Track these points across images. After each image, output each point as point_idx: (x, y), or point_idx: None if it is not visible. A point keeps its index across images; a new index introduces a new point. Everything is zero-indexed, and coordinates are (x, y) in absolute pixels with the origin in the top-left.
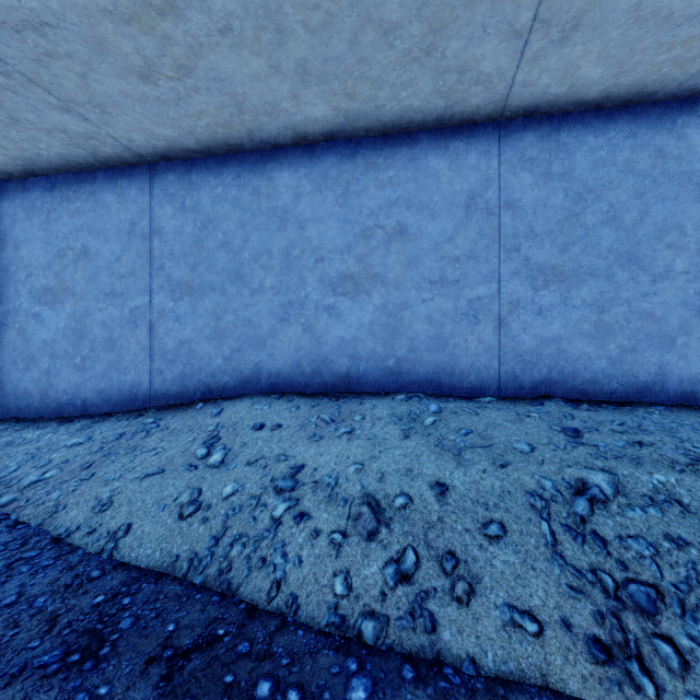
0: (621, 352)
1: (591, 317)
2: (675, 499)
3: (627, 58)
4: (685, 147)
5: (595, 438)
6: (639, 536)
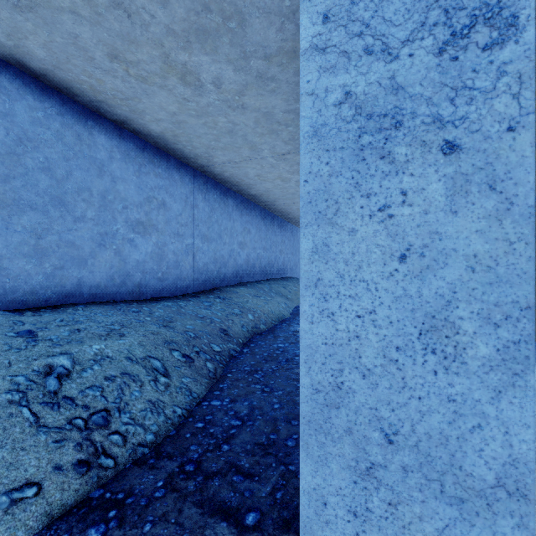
0: (54, 269)
1: (31, 241)
2: (106, 356)
3: (64, 61)
4: (93, 141)
5: (48, 334)
6: (92, 385)
